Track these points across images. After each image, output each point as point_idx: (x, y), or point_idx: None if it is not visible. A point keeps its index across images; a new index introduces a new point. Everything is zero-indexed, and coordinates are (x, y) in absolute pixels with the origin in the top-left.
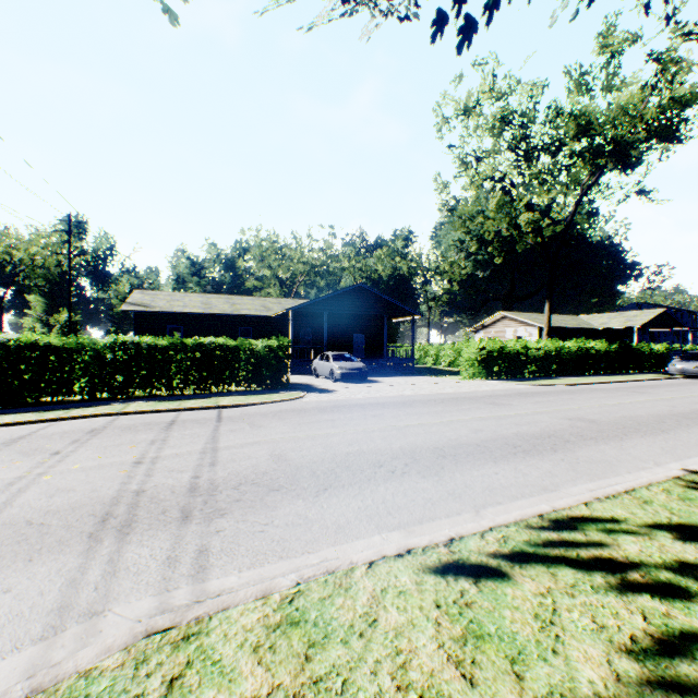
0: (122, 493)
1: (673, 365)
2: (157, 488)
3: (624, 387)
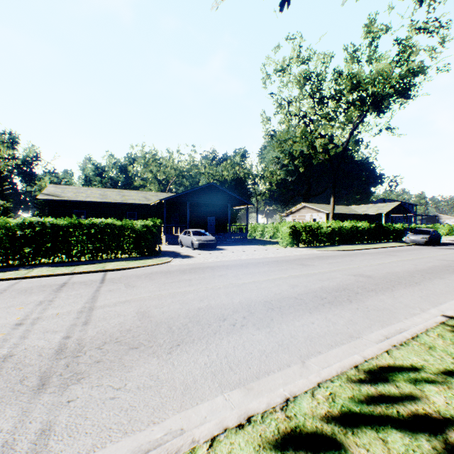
0: None
1: (408, 237)
2: (26, 351)
3: (381, 252)
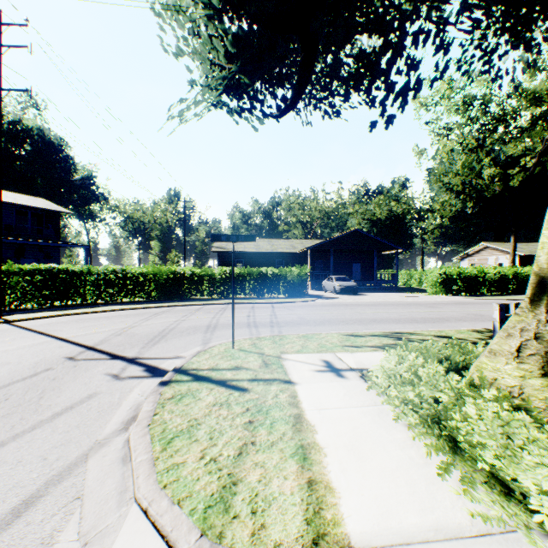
0: (249, 321)
1: None
2: (259, 321)
3: None
